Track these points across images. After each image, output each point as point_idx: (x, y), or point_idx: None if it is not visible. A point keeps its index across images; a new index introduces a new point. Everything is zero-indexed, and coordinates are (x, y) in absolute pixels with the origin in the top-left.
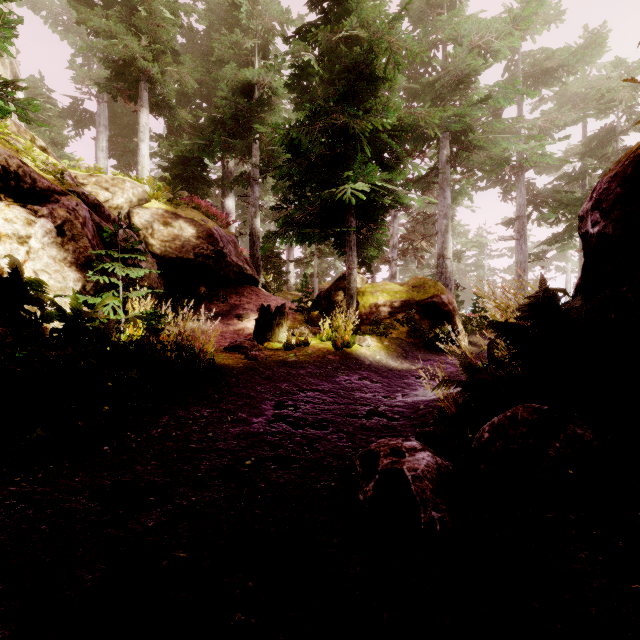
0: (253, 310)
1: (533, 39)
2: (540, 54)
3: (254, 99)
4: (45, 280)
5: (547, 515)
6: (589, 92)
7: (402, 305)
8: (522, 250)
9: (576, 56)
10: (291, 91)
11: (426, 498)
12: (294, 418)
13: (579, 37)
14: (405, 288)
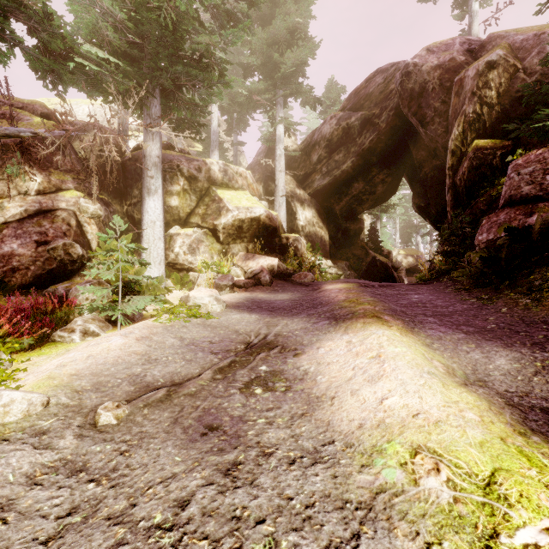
0: None
1: None
2: None
3: None
4: None
5: None
6: None
7: None
8: None
9: None
10: None
11: None
12: None
13: None
14: None
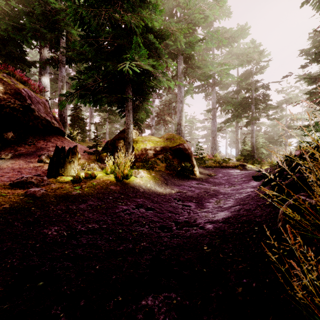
0: None
1: (219, 21)
2: (222, 30)
3: None
4: None
5: None
6: (240, 54)
7: (161, 149)
8: (214, 125)
9: (238, 33)
10: None
11: None
12: None
13: (236, 27)
14: (162, 139)
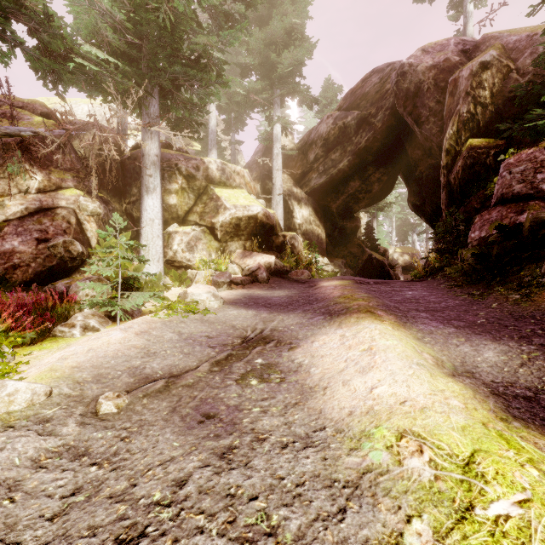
0: None
1: None
2: None
3: None
4: None
5: None
6: None
7: None
8: None
9: None
10: None
11: None
12: None
13: None
14: None
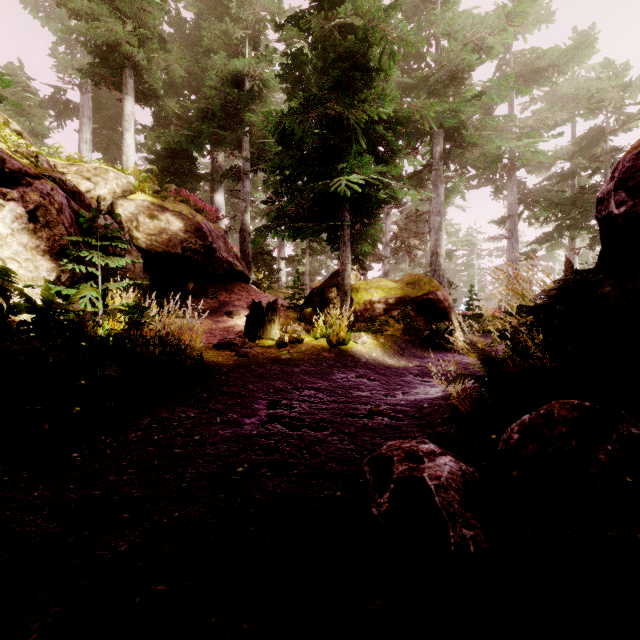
0: (244, 307)
1: (524, 38)
2: (531, 54)
3: (244, 91)
4: (14, 269)
5: (607, 533)
6: (578, 93)
7: (397, 302)
8: (513, 249)
9: (567, 56)
10: (283, 81)
11: (454, 512)
12: (290, 418)
13: (568, 38)
14: (400, 285)
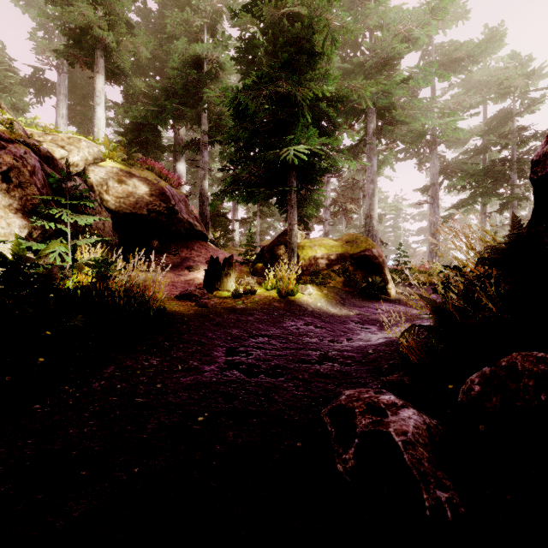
0: (202, 262)
1: (444, 32)
2: (450, 46)
3: (203, 73)
4: None
5: None
6: (489, 80)
7: (338, 258)
8: (435, 213)
9: (480, 48)
10: (237, 64)
11: (425, 471)
12: (247, 365)
13: (481, 33)
14: (339, 243)
